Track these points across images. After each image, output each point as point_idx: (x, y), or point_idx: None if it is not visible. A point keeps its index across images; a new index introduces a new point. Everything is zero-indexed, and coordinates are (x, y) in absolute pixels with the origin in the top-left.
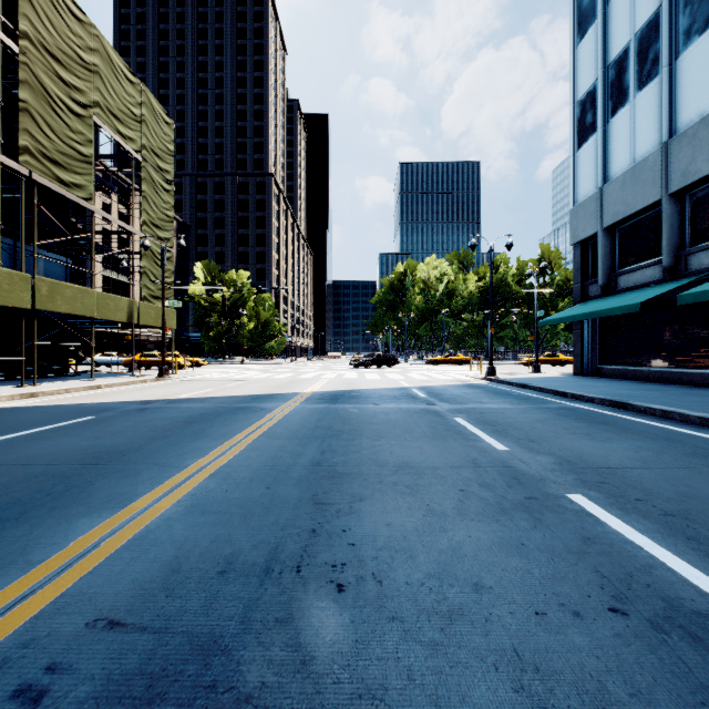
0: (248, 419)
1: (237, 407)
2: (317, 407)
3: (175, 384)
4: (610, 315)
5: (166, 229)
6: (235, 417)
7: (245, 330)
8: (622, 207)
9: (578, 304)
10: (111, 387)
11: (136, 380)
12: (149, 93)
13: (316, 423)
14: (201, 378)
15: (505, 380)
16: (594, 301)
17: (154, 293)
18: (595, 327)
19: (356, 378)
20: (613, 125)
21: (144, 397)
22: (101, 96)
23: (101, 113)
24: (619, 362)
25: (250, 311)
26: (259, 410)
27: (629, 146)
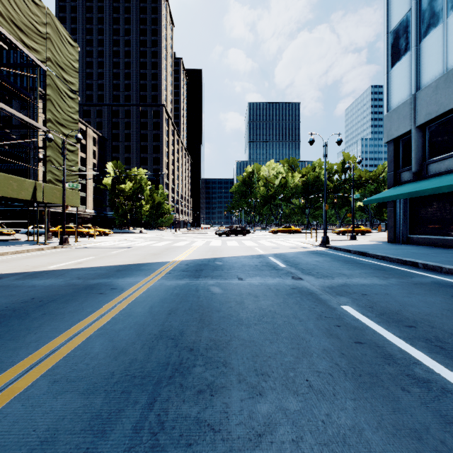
0: (77, 312)
1: (88, 284)
2: (176, 284)
3: (65, 252)
4: (437, 192)
5: (71, 128)
6: (64, 306)
7: (143, 210)
8: (435, 107)
9: (392, 187)
10: (2, 255)
11: (32, 248)
12: (53, 17)
13: (162, 323)
14: (96, 245)
15: (342, 248)
16: (409, 184)
17: (59, 177)
18: (406, 205)
19: (219, 245)
20: (425, 43)
21: (10, 268)
22: (3, 7)
23: (3, 21)
24: (429, 233)
25: (147, 197)
26: (108, 291)
27: (442, 57)
